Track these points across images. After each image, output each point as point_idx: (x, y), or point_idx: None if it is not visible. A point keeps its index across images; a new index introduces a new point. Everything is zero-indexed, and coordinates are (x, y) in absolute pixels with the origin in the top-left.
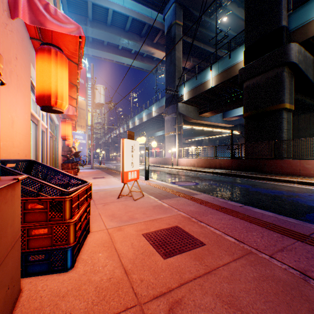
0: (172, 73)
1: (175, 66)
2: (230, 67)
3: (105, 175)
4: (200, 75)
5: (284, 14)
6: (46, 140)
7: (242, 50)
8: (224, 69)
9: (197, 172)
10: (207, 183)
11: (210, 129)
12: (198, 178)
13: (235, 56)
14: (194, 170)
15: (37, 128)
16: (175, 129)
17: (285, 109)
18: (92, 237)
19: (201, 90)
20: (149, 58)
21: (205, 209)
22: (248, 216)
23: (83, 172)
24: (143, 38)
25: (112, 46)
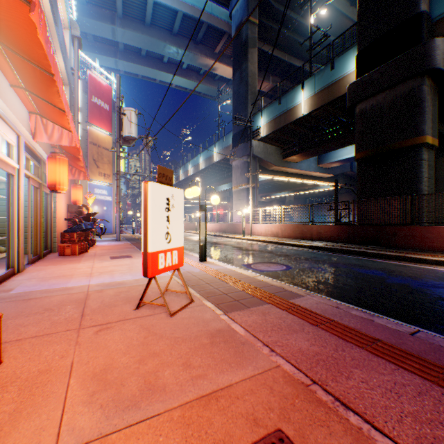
0: (243, 96)
1: (248, 85)
2: (333, 83)
3: (134, 252)
4: (286, 98)
5: None
6: (17, 190)
7: (353, 55)
8: (323, 86)
9: (284, 246)
10: (306, 267)
11: (298, 181)
12: (288, 256)
13: (341, 65)
14: (278, 242)
15: None
16: (248, 180)
17: (426, 145)
18: None
19: (288, 119)
20: (209, 76)
21: (335, 345)
22: None
23: (100, 246)
24: (199, 45)
25: (153, 58)
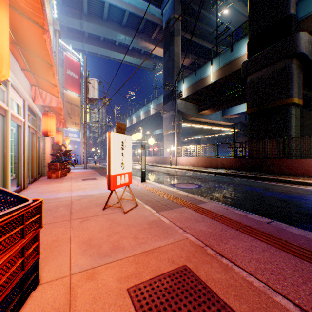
0: (171, 69)
1: (174, 62)
2: (232, 61)
3: (97, 176)
4: (200, 71)
5: (293, 2)
6: (24, 135)
7: (245, 42)
8: (225, 63)
9: (198, 173)
10: (212, 186)
11: (209, 128)
12: (200, 179)
13: (237, 49)
14: (194, 170)
15: (4, 120)
16: (174, 127)
17: (294, 104)
18: (37, 300)
19: (201, 85)
20: (147, 54)
21: (221, 228)
22: (289, 243)
23: (74, 172)
24: (140, 33)
25: (108, 42)
